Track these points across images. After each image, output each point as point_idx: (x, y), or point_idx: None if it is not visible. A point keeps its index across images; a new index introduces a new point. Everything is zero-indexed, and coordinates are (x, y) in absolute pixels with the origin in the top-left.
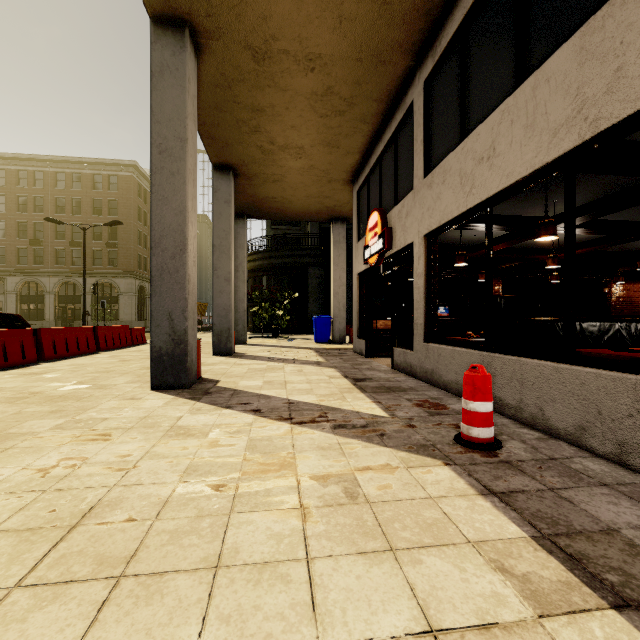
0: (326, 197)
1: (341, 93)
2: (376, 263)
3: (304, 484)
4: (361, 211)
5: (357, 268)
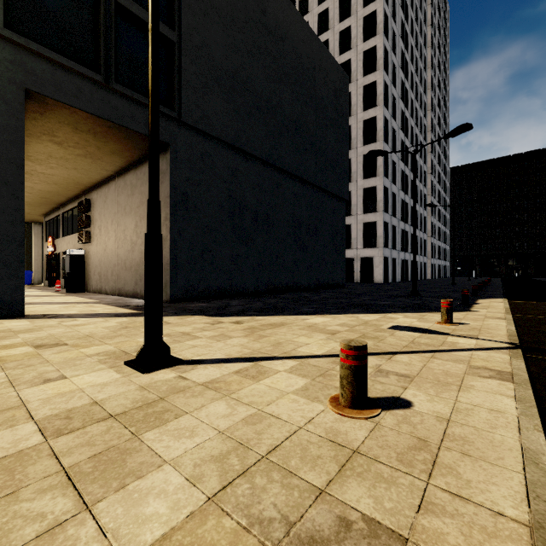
0: (29, 217)
1: (35, 205)
2: (51, 254)
3: (25, 293)
4: (48, 230)
5: (46, 252)
